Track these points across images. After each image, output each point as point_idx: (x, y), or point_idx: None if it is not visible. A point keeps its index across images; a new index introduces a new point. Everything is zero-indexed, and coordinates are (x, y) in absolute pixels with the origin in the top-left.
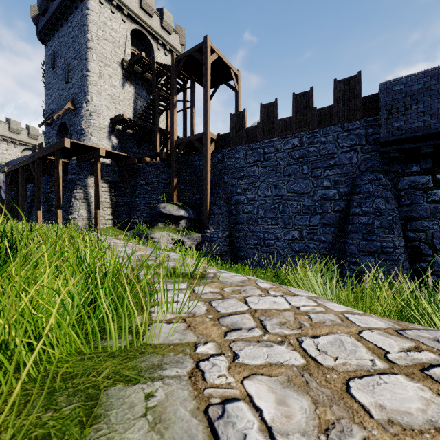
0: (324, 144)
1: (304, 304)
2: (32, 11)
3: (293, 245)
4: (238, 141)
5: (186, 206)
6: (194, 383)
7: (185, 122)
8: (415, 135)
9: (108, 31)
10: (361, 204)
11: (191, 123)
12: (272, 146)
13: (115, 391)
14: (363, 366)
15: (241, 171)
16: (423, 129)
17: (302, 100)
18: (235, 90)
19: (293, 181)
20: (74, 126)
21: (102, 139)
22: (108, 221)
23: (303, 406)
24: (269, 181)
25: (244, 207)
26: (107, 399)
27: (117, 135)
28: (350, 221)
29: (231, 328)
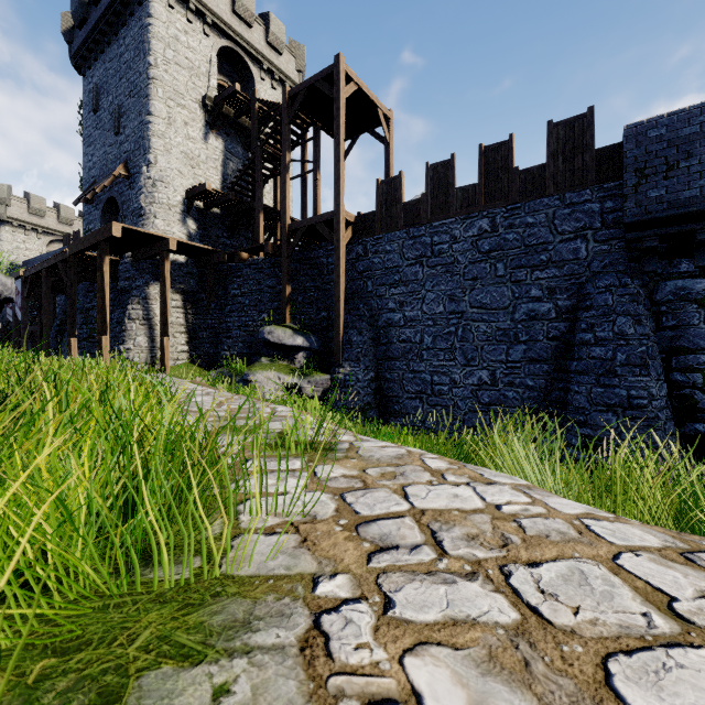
0: (532, 228)
1: (509, 501)
2: (63, 22)
3: (480, 394)
4: (391, 225)
5: (306, 330)
6: (309, 664)
7: (304, 195)
8: (685, 210)
9: (182, 50)
10: (593, 326)
11: (314, 196)
12: (446, 231)
13: (156, 680)
14: (630, 628)
15: (395, 273)
16: (700, 201)
17: (496, 156)
18: (385, 142)
19: (480, 289)
20: (128, 204)
21: (173, 223)
22: (182, 354)
23: None
24: (440, 289)
25: (399, 331)
26: (139, 700)
27: (196, 216)
28: (576, 353)
29: (379, 545)
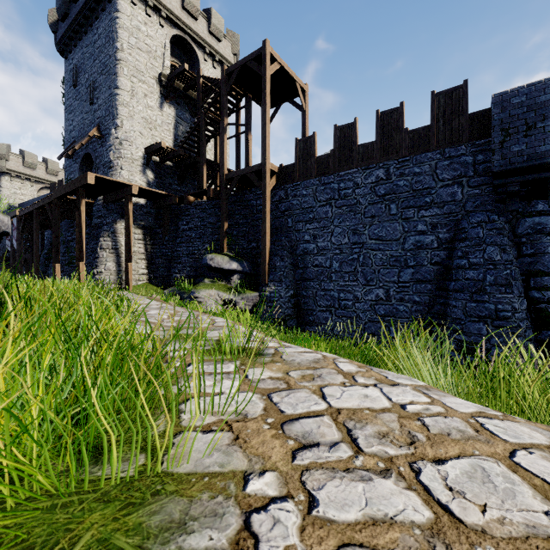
0: (418, 176)
1: (412, 401)
2: (50, 16)
3: (377, 308)
4: (306, 174)
5: (240, 257)
6: None
7: (238, 151)
8: (541, 162)
9: (143, 38)
10: (468, 254)
11: (246, 152)
12: (350, 179)
13: None
14: (537, 528)
15: (310, 212)
16: None
17: (389, 120)
18: (302, 109)
19: (377, 225)
20: (101, 158)
21: (135, 173)
22: (143, 276)
23: None
24: (345, 224)
25: (313, 258)
26: None
27: (153, 168)
28: (454, 276)
29: (302, 442)
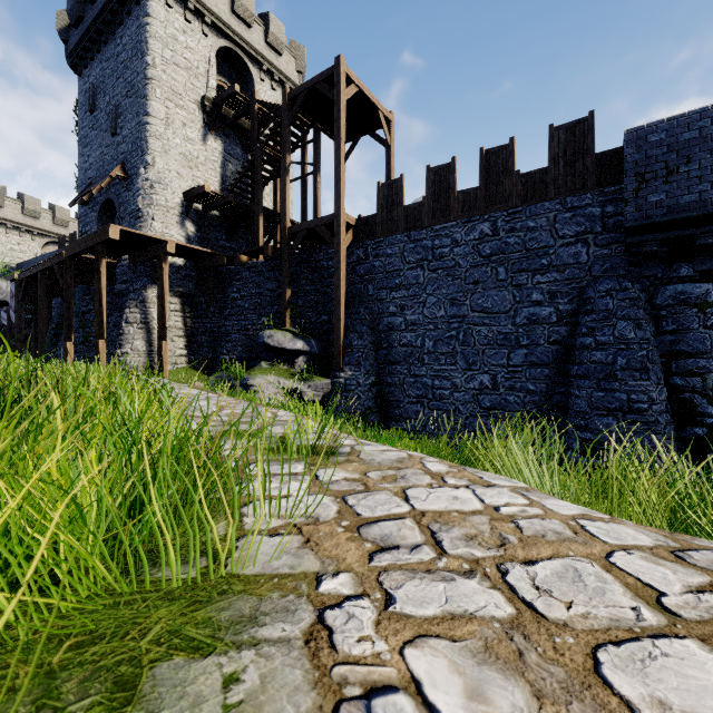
0: (533, 232)
1: (507, 503)
2: (59, 20)
3: (481, 398)
4: (391, 228)
5: (306, 334)
6: (314, 655)
7: (304, 198)
8: (685, 215)
9: (181, 50)
10: (594, 330)
11: (314, 199)
12: (447, 235)
13: (168, 670)
14: (620, 621)
15: (396, 277)
16: (699, 206)
17: (497, 160)
18: (386, 145)
19: (481, 293)
20: (126, 205)
21: (171, 225)
22: (181, 358)
23: (516, 703)
24: (441, 292)
25: (400, 335)
26: (153, 688)
27: (194, 218)
28: (577, 358)
29: (380, 545)
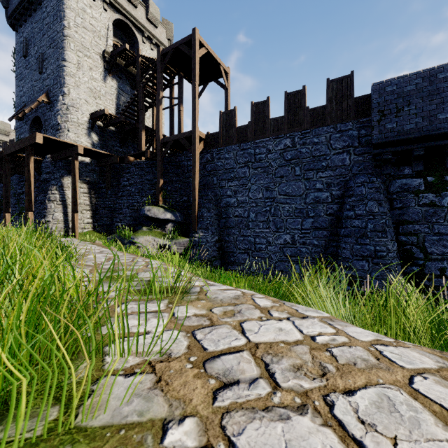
0: (317, 145)
1: (320, 332)
2: None
3: (285, 250)
4: (228, 141)
5: (173, 209)
6: None
7: (172, 120)
8: (407, 137)
9: (88, 19)
10: (354, 207)
11: (178, 121)
12: (263, 146)
13: None
14: None
15: (231, 172)
16: (415, 131)
17: (295, 99)
18: (225, 88)
19: (285, 183)
20: (49, 121)
21: (81, 135)
22: (88, 224)
23: None
24: (260, 182)
25: (234, 210)
26: None
27: (97, 131)
28: (343, 224)
29: (223, 381)
